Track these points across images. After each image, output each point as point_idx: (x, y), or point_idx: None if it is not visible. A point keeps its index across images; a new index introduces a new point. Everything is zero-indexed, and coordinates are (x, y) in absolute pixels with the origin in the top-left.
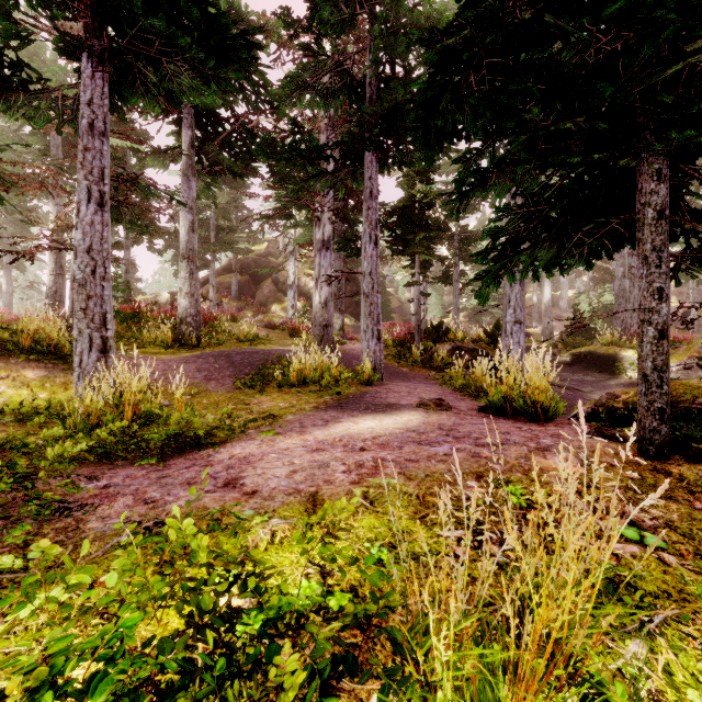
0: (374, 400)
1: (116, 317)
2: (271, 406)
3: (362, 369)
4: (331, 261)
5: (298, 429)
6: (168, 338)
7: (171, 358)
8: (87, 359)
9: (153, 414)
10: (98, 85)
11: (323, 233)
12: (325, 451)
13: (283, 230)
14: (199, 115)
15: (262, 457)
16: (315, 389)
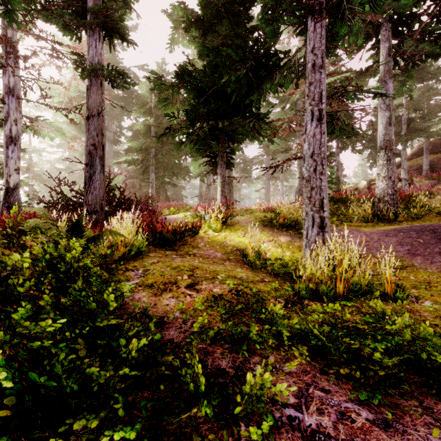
0: None
1: (330, 201)
2: None
3: None
4: None
5: None
6: (368, 214)
7: (372, 231)
8: (310, 233)
9: (360, 288)
10: (317, 33)
11: None
12: None
13: None
14: (394, 27)
15: None
16: None
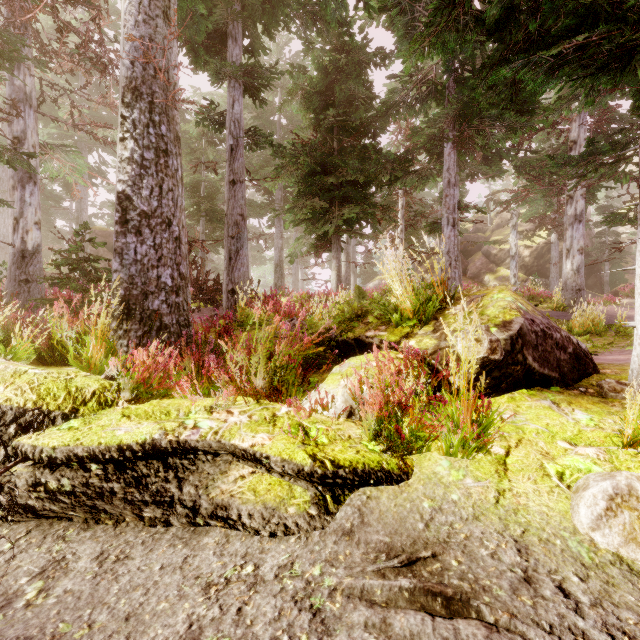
0: None
1: None
2: None
3: None
4: (583, 232)
5: None
6: None
7: None
8: None
9: None
10: (451, 158)
11: (574, 208)
12: None
13: (511, 209)
14: None
15: None
16: (606, 337)
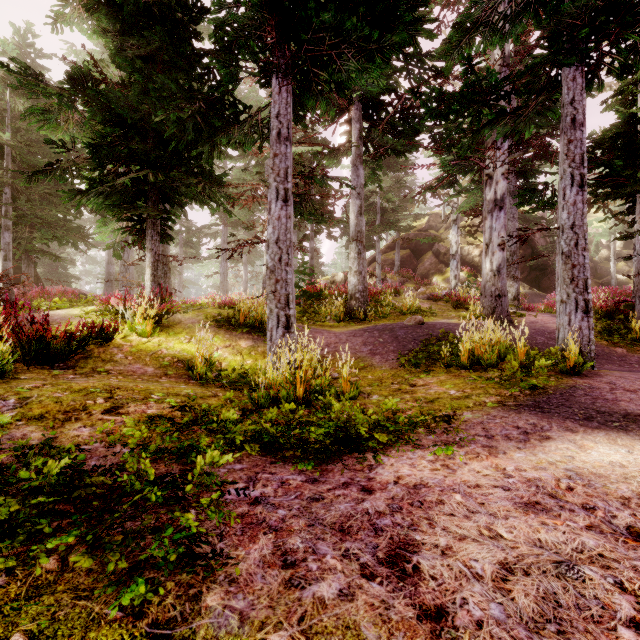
0: (595, 404)
1: (303, 296)
2: (439, 393)
3: (558, 350)
4: (505, 222)
5: (484, 441)
6: (340, 312)
7: (342, 331)
8: (275, 334)
9: (321, 390)
10: (283, 97)
11: (494, 191)
12: (549, 514)
13: (445, 200)
14: (365, 108)
15: (441, 498)
16: (493, 375)
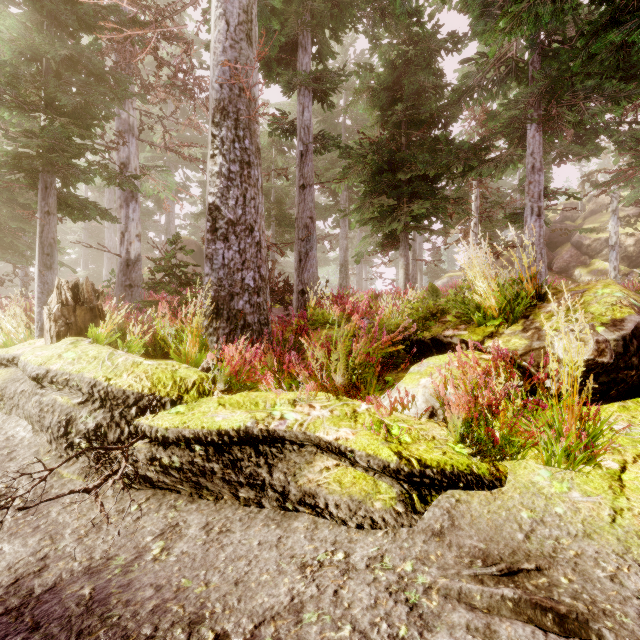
0: None
1: None
2: None
3: None
4: None
5: None
6: None
7: None
8: None
9: None
10: (536, 140)
11: None
12: None
13: (609, 192)
14: None
15: None
16: None
